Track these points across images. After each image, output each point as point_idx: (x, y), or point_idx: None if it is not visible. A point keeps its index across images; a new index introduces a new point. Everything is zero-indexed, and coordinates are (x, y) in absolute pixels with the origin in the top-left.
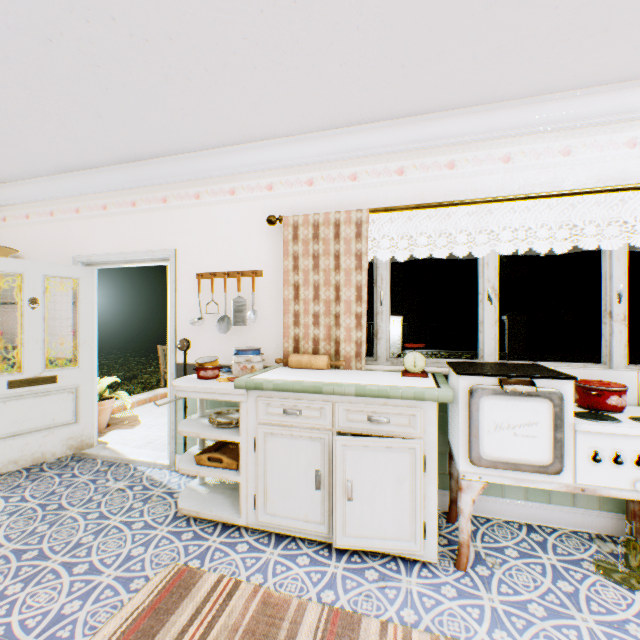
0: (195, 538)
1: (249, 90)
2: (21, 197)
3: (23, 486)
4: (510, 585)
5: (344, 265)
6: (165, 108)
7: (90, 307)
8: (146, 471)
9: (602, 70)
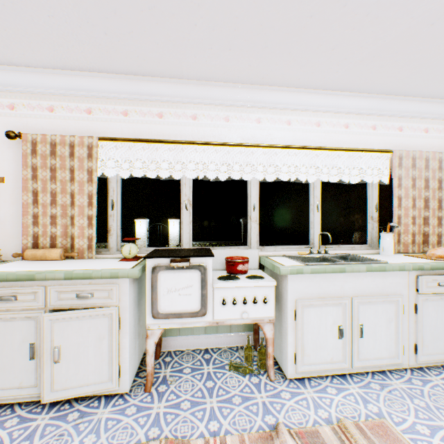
0: None
1: None
2: None
3: None
4: (176, 393)
5: (78, 178)
6: None
7: None
8: None
9: (238, 74)
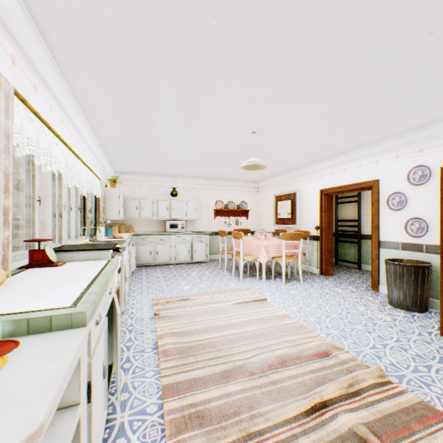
0: None
1: None
2: None
3: None
4: None
5: None
6: None
7: None
8: None
9: (90, 102)
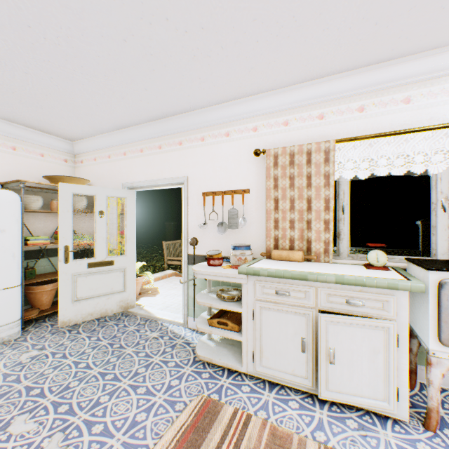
0: (211, 378)
1: (249, 59)
2: (91, 147)
3: (97, 330)
4: None
5: (314, 183)
6: (188, 79)
7: (132, 216)
8: (169, 326)
9: None
